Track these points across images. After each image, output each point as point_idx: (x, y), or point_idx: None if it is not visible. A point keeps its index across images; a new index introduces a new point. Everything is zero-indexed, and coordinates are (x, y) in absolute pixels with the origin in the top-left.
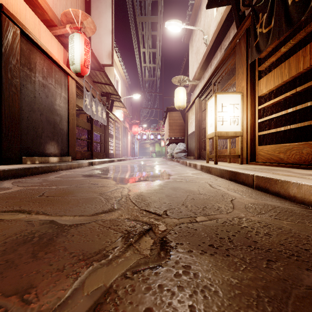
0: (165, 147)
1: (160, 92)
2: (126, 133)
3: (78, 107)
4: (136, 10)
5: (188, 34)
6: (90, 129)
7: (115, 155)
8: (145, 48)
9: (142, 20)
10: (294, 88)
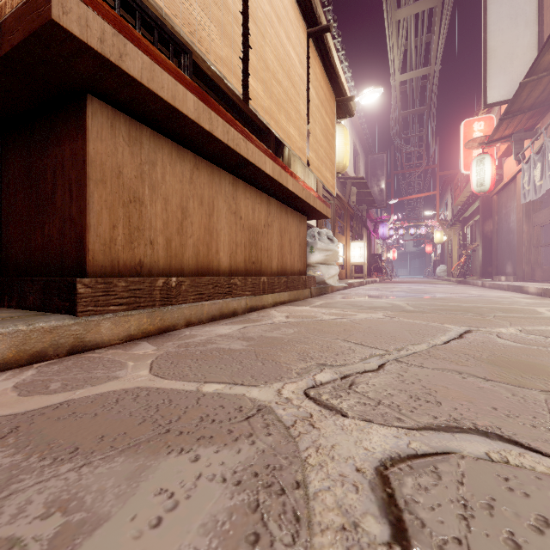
0: None
1: None
2: None
3: None
4: None
5: None
6: None
7: None
8: None
9: None
10: None
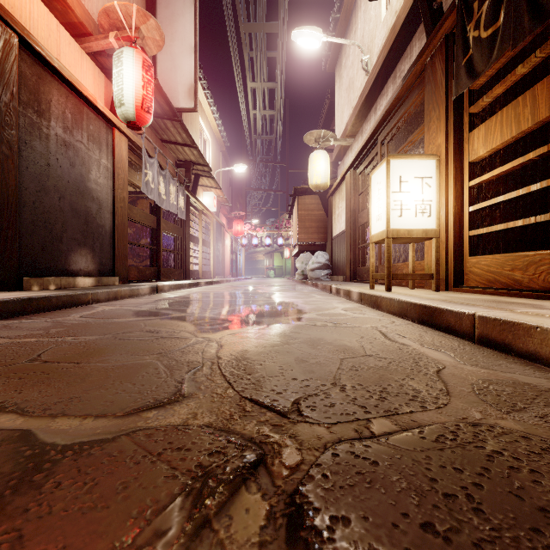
0: (292, 259)
1: (282, 162)
2: (221, 234)
3: (134, 188)
4: (240, 12)
5: (334, 55)
6: (156, 227)
7: (201, 274)
8: (255, 81)
9: (249, 29)
10: (535, 148)
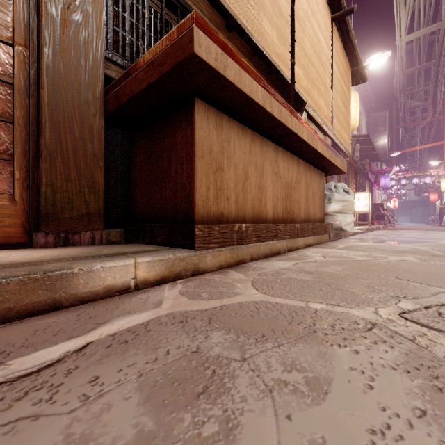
0: None
1: None
2: None
3: None
4: None
5: None
6: None
7: None
8: None
9: None
10: None
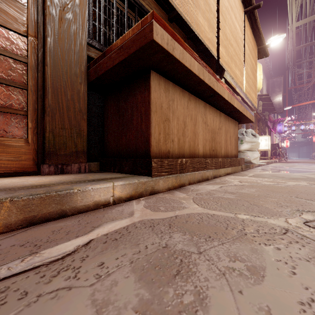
0: None
1: None
2: None
3: None
4: None
5: None
6: None
7: None
8: None
9: None
10: None
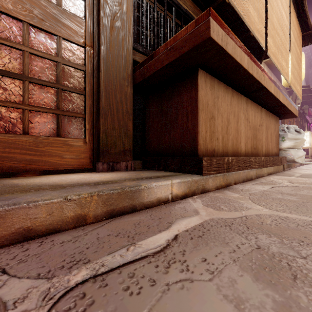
0: None
1: None
2: None
3: None
4: None
5: None
6: None
7: None
8: None
9: None
10: None
